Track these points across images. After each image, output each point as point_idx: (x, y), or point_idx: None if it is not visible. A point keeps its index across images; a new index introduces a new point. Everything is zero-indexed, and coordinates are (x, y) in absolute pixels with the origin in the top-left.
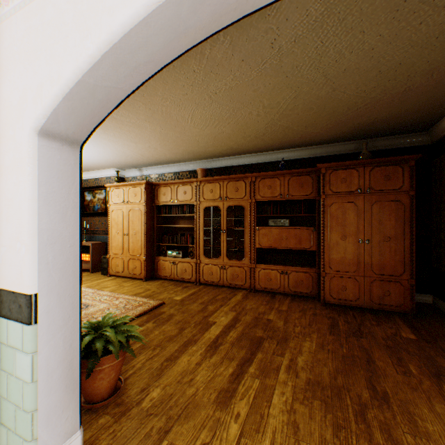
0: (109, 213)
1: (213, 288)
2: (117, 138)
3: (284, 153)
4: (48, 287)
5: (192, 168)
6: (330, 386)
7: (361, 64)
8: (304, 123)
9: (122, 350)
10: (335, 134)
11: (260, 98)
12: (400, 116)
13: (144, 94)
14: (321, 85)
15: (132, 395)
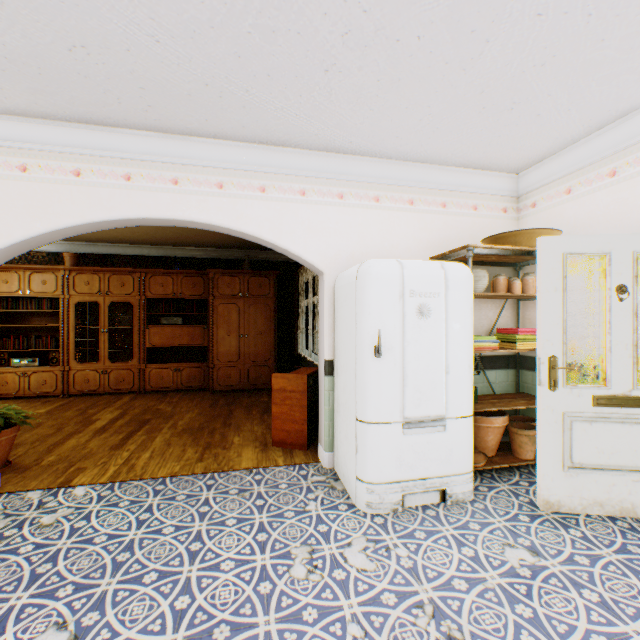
0: None
1: (91, 397)
2: None
3: (179, 250)
4: None
5: (55, 249)
6: (199, 427)
7: None
8: (194, 233)
9: (18, 427)
10: (225, 243)
11: None
12: None
13: None
14: None
15: (28, 464)
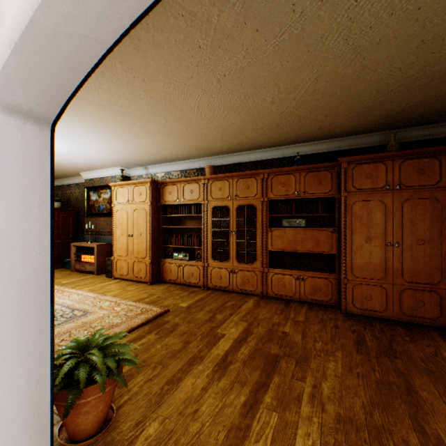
0: (113, 213)
1: (221, 293)
2: (119, 133)
3: (298, 147)
4: (2, 309)
5: (200, 166)
6: (366, 425)
7: (401, 31)
8: (324, 111)
9: (111, 377)
10: (358, 124)
11: (275, 80)
12: (438, 100)
13: (145, 79)
14: (348, 62)
15: (124, 431)
